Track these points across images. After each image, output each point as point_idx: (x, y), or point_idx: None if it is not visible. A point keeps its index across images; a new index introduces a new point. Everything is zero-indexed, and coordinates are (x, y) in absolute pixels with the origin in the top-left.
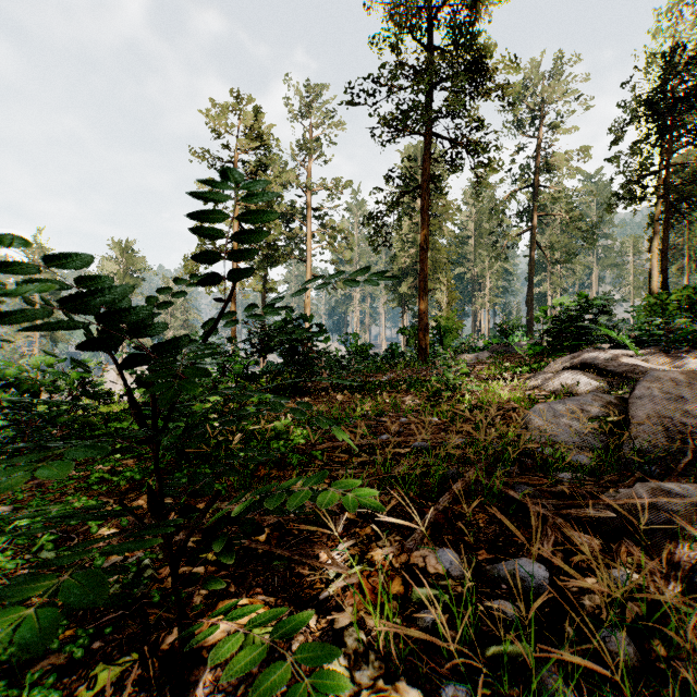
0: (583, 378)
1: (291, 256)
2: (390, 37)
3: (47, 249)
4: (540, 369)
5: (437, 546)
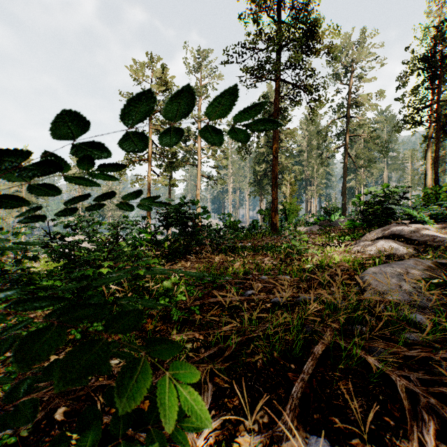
0: (394, 245)
1: (187, 163)
2: (252, 14)
3: (30, 159)
4: (357, 238)
5: (307, 431)
